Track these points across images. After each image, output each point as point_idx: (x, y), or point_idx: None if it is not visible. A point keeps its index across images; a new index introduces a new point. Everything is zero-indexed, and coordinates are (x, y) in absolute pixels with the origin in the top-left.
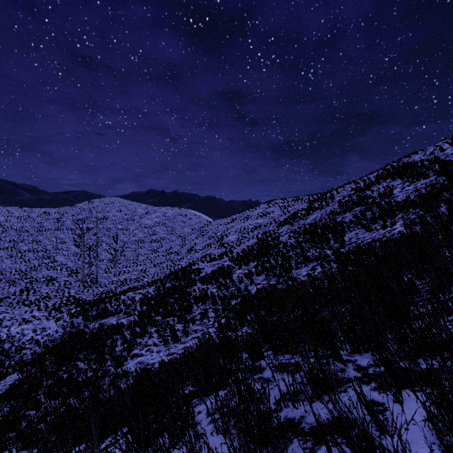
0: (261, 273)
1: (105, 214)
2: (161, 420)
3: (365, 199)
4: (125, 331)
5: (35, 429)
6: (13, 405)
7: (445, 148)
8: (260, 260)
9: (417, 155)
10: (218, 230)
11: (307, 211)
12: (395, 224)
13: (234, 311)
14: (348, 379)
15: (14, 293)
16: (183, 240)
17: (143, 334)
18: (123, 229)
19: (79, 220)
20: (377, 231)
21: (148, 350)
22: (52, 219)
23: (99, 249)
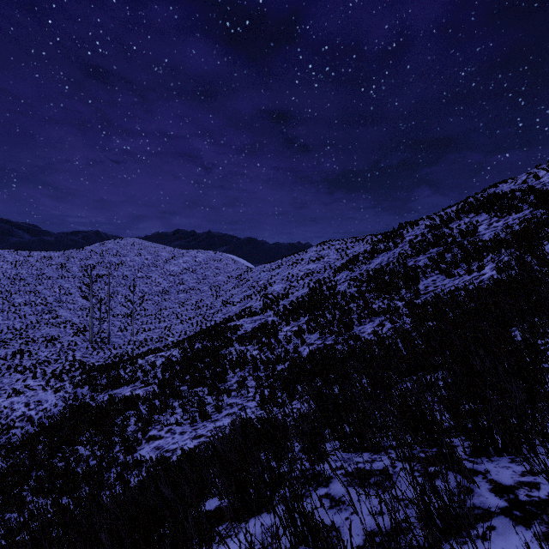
0: (314, 331)
1: (120, 259)
2: None
3: (443, 238)
4: (141, 405)
5: (11, 543)
6: None
7: (541, 176)
8: (313, 314)
9: (506, 184)
10: (260, 278)
11: (371, 253)
12: (483, 267)
13: (281, 379)
14: (484, 510)
15: (4, 356)
16: (217, 290)
17: (163, 409)
18: (143, 277)
19: (89, 266)
20: (460, 277)
21: (170, 430)
22: (55, 265)
23: (113, 302)
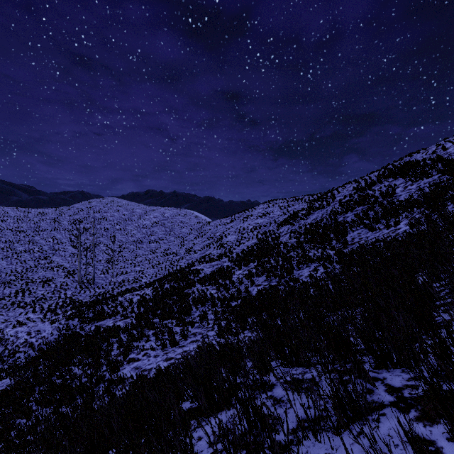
0: (262, 274)
1: (102, 215)
2: (154, 453)
3: (367, 198)
4: (122, 334)
5: (24, 441)
6: (4, 412)
7: (448, 147)
8: (261, 260)
9: (419, 154)
10: (217, 230)
11: (308, 211)
12: (399, 223)
13: (235, 313)
14: (379, 403)
15: (9, 294)
16: (182, 240)
17: (140, 337)
18: (121, 230)
19: (76, 220)
20: (380, 230)
21: (146, 354)
22: (49, 219)
23: (96, 250)
